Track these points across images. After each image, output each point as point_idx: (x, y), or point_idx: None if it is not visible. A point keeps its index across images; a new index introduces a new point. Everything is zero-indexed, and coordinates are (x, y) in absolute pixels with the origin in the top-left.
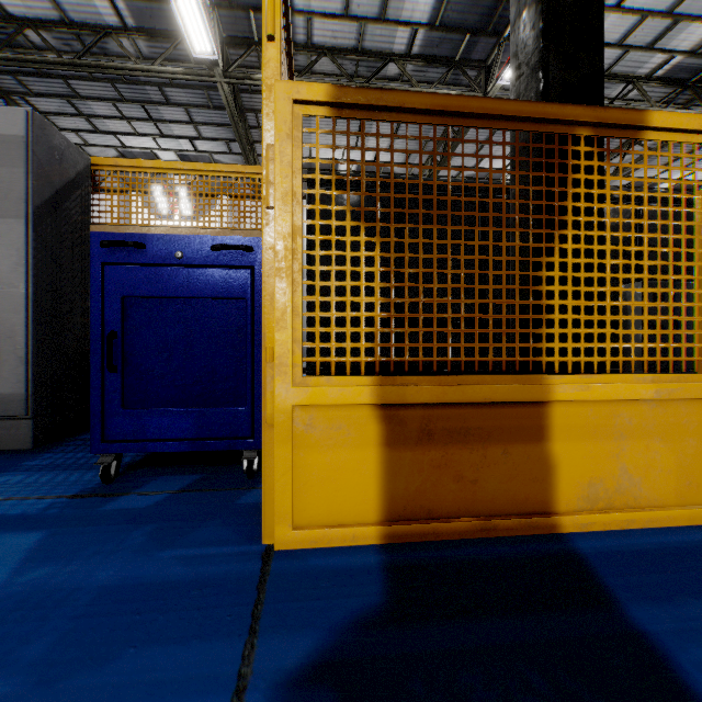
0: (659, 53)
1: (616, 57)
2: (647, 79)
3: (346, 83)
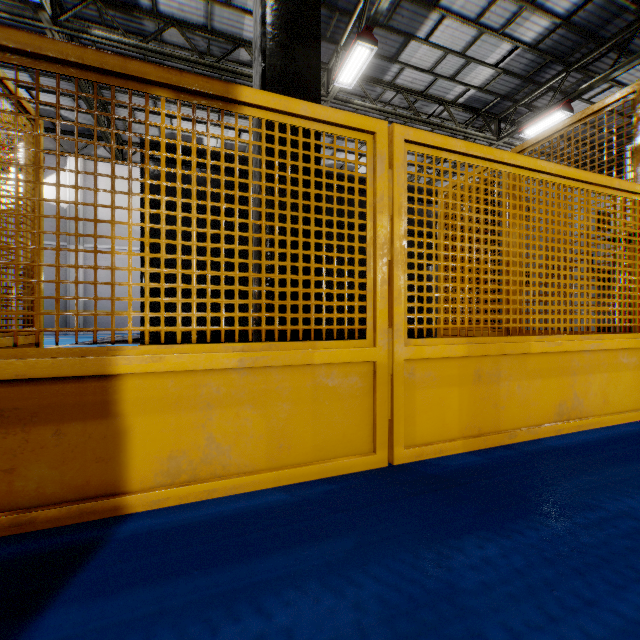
0: (460, 84)
1: (430, 81)
2: (453, 104)
3: (195, 59)
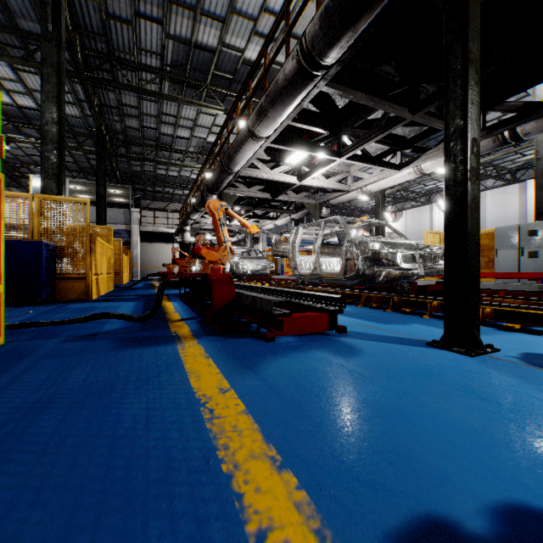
0: None
1: None
2: None
3: None
